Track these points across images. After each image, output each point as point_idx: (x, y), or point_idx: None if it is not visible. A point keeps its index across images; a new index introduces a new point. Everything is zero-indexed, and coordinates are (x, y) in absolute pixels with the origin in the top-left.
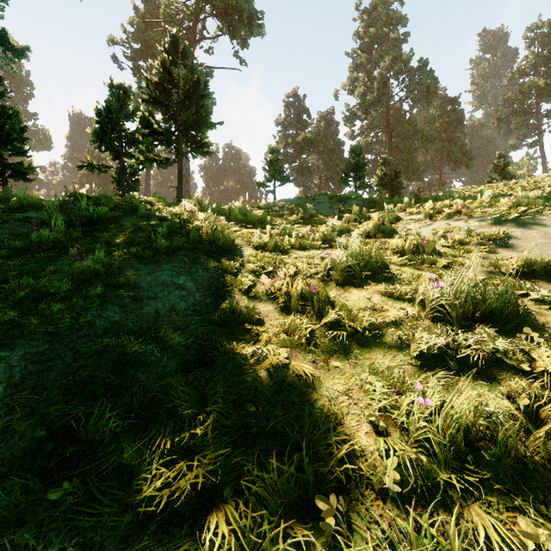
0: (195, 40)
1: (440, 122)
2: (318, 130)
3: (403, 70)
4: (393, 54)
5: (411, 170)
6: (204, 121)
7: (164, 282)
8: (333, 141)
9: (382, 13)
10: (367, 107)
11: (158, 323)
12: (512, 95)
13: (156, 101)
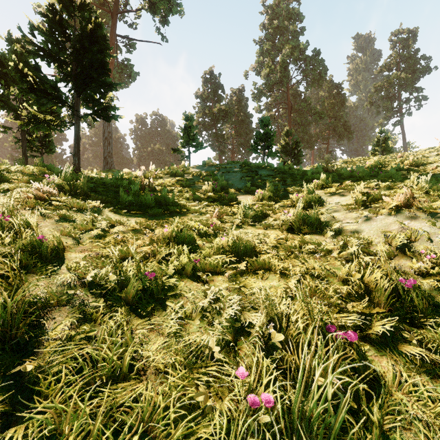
0: (117, 12)
1: (328, 102)
2: (231, 104)
3: (300, 57)
4: (292, 44)
5: (305, 140)
6: (102, 80)
7: None
8: (243, 113)
9: (284, 9)
10: (271, 86)
11: None
12: (381, 84)
13: (46, 54)
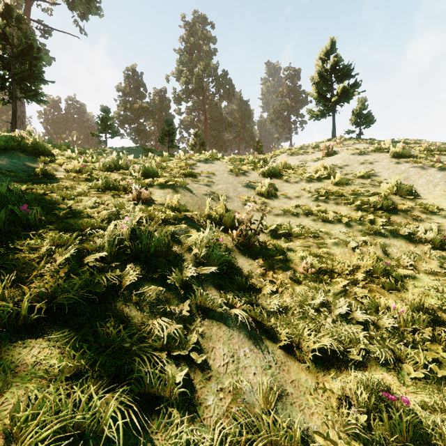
0: None
1: (238, 115)
2: (154, 102)
3: (212, 74)
4: (205, 61)
5: (220, 144)
6: (37, 77)
7: (3, 160)
8: (166, 113)
9: (199, 29)
10: (189, 93)
11: (1, 171)
12: (277, 107)
13: None
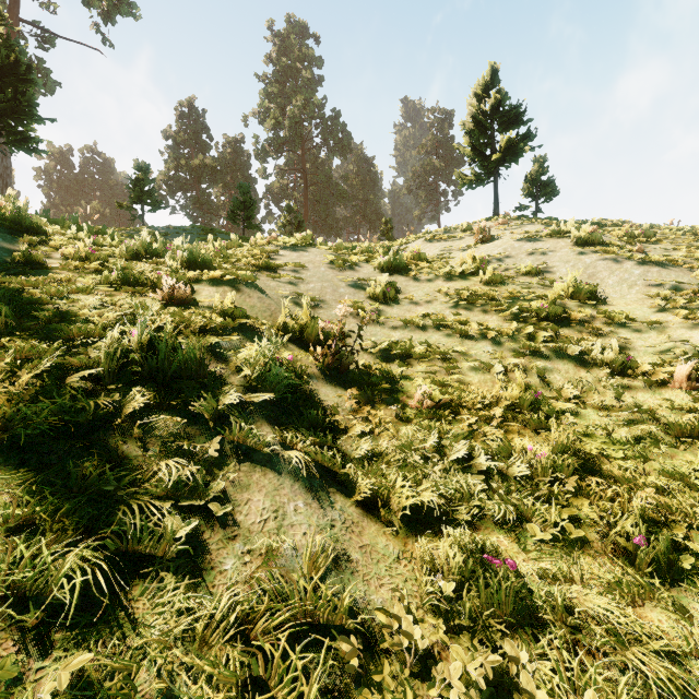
0: None
1: (357, 180)
2: (225, 158)
3: (315, 115)
4: (306, 94)
5: (329, 225)
6: (27, 111)
7: None
8: (243, 175)
9: (296, 45)
10: (279, 144)
11: None
12: (417, 169)
13: None
